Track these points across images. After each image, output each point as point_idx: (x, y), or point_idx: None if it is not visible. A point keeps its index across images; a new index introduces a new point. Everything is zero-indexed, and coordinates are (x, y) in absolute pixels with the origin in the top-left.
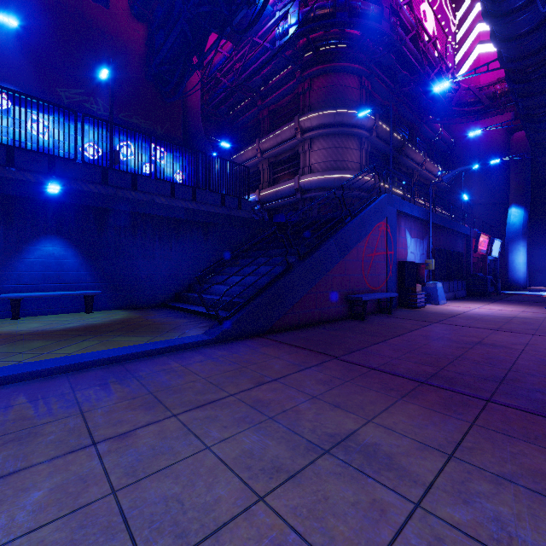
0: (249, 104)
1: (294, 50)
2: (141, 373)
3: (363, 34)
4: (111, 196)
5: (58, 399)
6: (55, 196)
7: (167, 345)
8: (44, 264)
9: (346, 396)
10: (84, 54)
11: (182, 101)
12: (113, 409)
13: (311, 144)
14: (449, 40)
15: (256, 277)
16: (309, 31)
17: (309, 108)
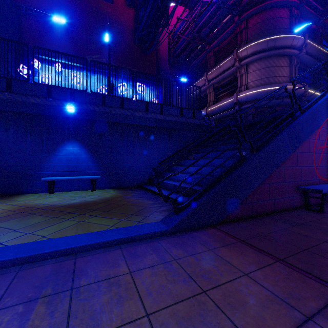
0: (199, 50)
1: None
2: (82, 280)
3: None
4: (107, 113)
5: None
6: (74, 115)
7: (124, 235)
8: (68, 158)
9: None
10: (100, 34)
11: (156, 54)
12: None
13: (247, 68)
14: None
15: (207, 168)
16: None
17: (245, 42)
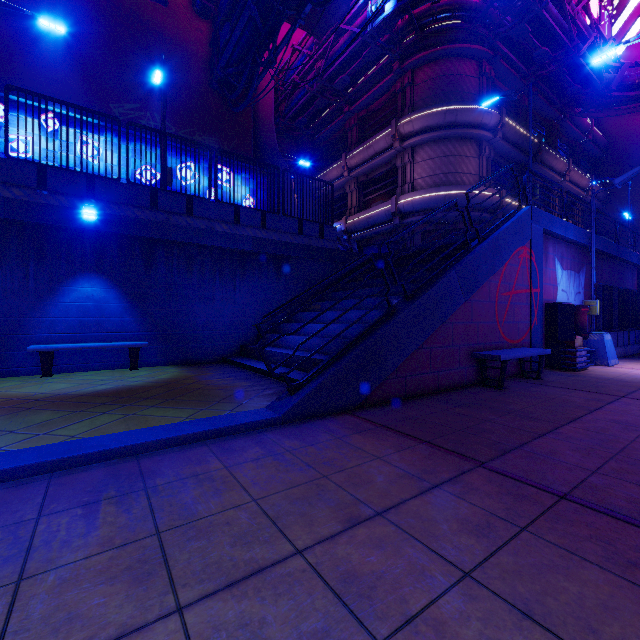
0: (333, 112)
1: (391, 33)
2: (158, 480)
3: (485, 2)
4: (161, 224)
5: (3, 536)
6: (93, 225)
7: (211, 426)
8: (82, 308)
9: (537, 578)
10: (139, 62)
11: (253, 112)
12: (75, 576)
13: (413, 154)
14: (603, 4)
15: (342, 325)
16: (411, 4)
17: (410, 108)
